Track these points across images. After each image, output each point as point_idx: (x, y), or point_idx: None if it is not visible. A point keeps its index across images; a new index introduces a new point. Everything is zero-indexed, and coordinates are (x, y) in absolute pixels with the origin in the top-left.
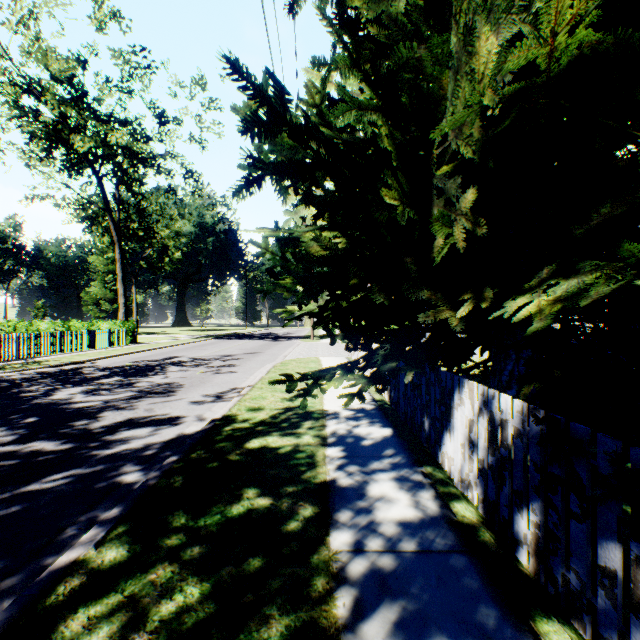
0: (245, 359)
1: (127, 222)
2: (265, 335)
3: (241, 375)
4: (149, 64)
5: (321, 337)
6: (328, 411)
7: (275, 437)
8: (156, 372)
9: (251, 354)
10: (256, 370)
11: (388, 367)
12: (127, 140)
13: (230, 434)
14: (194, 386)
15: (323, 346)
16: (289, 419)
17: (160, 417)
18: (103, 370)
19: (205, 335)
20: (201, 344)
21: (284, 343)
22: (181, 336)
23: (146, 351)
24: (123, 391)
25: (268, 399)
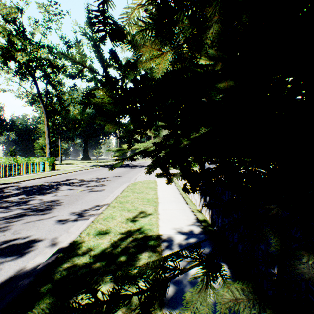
0: (112, 180)
1: (51, 104)
2: (127, 165)
3: (105, 193)
4: (60, 12)
5: (157, 176)
6: (163, 235)
7: (108, 285)
8: (51, 191)
9: (116, 177)
10: (116, 189)
11: (307, 269)
12: (47, 56)
13: (62, 278)
14: (69, 203)
15: (158, 172)
16: (128, 249)
17: (19, 241)
18: (19, 189)
19: (95, 165)
20: (91, 170)
21: (136, 170)
22: (82, 165)
23: (57, 175)
24: (15, 209)
25: (116, 219)
